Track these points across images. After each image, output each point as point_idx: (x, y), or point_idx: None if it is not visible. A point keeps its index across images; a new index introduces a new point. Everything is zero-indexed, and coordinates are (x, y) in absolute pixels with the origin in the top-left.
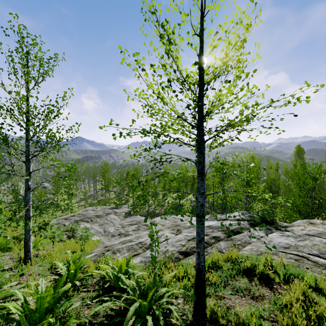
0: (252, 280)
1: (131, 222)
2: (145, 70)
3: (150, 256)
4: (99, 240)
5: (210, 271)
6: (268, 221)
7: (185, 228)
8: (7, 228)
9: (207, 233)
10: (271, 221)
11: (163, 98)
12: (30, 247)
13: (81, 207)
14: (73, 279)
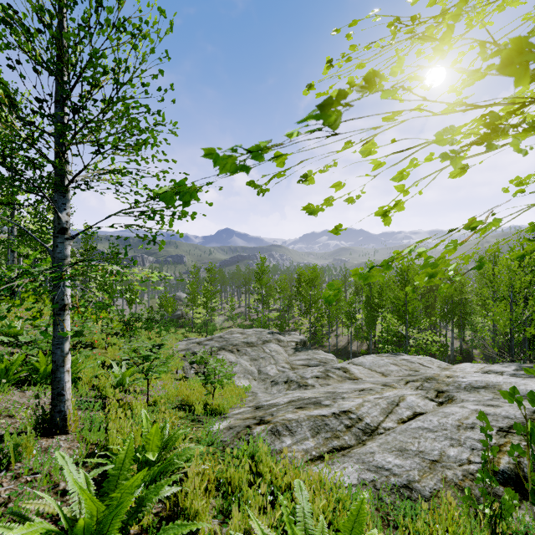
0: None
1: (308, 361)
2: None
3: (386, 466)
4: (247, 387)
5: None
6: None
7: (461, 390)
8: (110, 347)
9: None
10: None
11: None
12: (63, 385)
13: (226, 329)
14: None
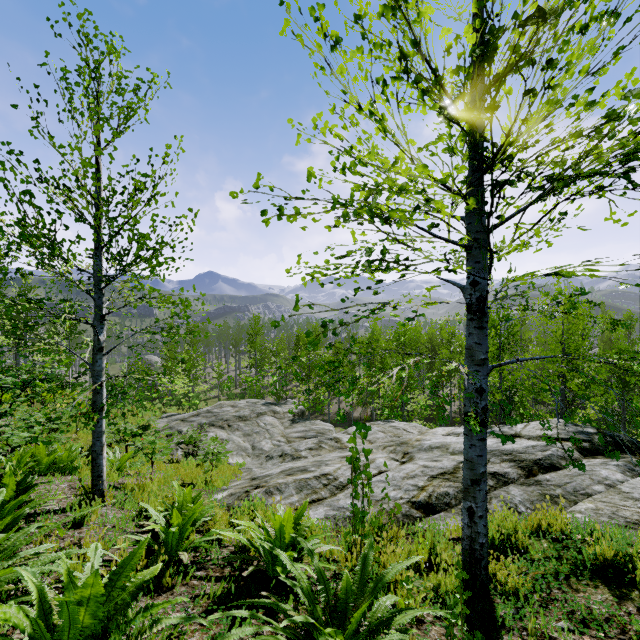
0: (627, 597)
1: (305, 432)
2: (340, 41)
3: (345, 506)
4: (241, 464)
5: (496, 558)
6: (626, 446)
7: (421, 451)
8: (81, 432)
9: None
10: (635, 445)
11: (383, 118)
12: (102, 469)
13: (212, 400)
14: (178, 546)
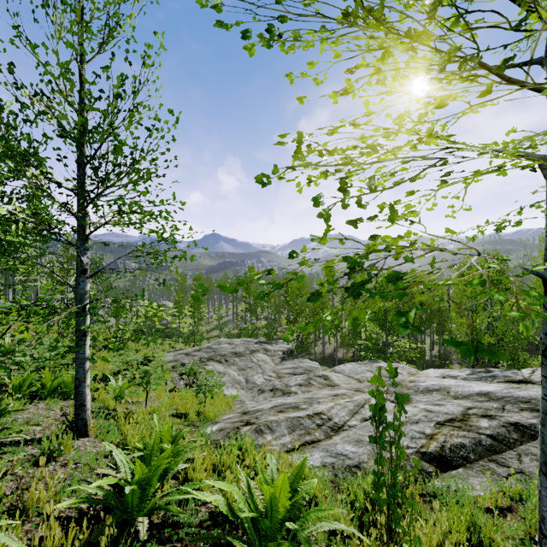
0: None
1: (294, 369)
2: None
3: (344, 453)
4: (235, 396)
5: None
6: None
7: (418, 393)
8: (99, 361)
9: (487, 410)
10: None
11: None
12: (85, 398)
13: (213, 338)
14: (141, 505)
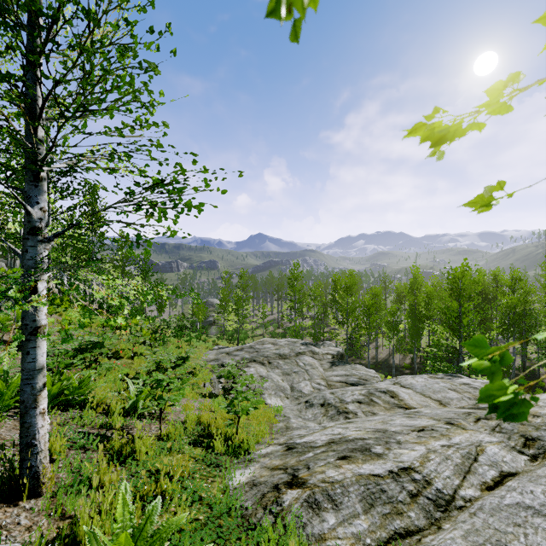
0: None
1: (346, 377)
2: None
3: None
4: (278, 409)
5: None
6: None
7: None
8: (136, 357)
9: None
10: None
11: None
12: (35, 433)
13: (258, 337)
14: None
